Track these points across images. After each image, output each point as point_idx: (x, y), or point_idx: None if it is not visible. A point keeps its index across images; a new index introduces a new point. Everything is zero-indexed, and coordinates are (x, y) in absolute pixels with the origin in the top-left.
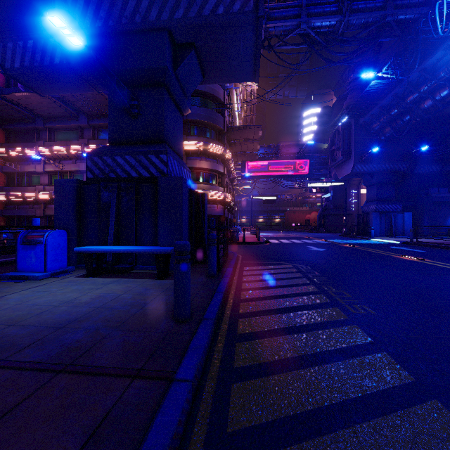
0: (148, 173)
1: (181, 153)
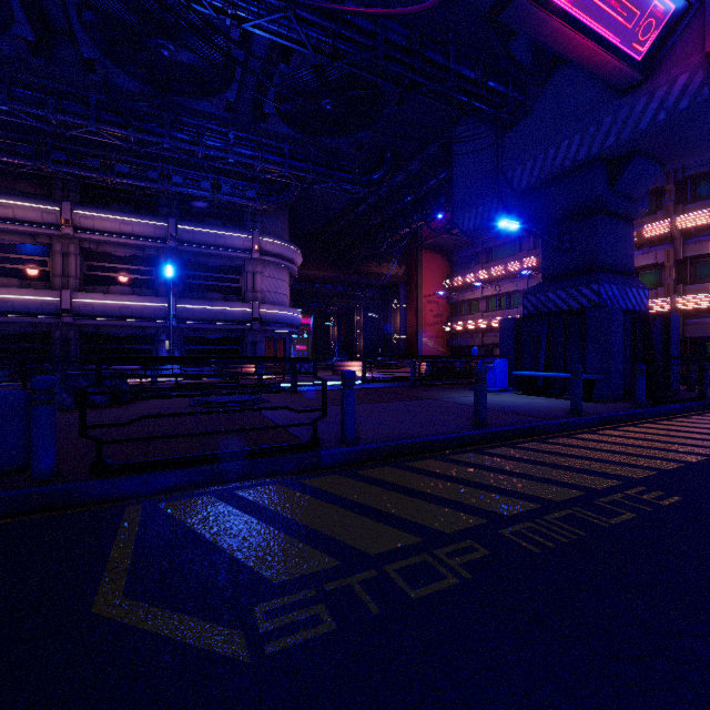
0: (578, 305)
1: (630, 269)
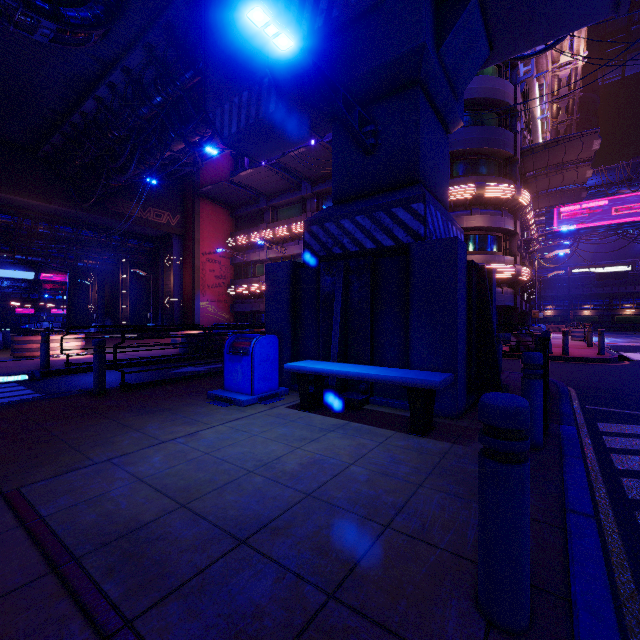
0: (390, 239)
1: (446, 200)
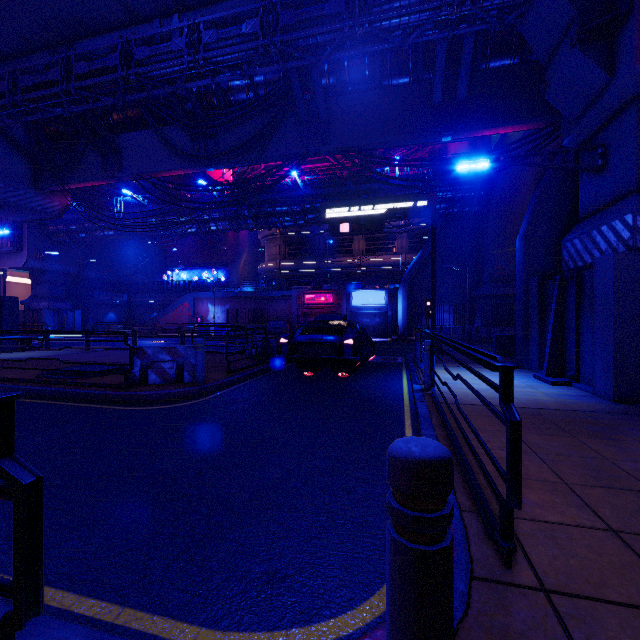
0: None
1: None
